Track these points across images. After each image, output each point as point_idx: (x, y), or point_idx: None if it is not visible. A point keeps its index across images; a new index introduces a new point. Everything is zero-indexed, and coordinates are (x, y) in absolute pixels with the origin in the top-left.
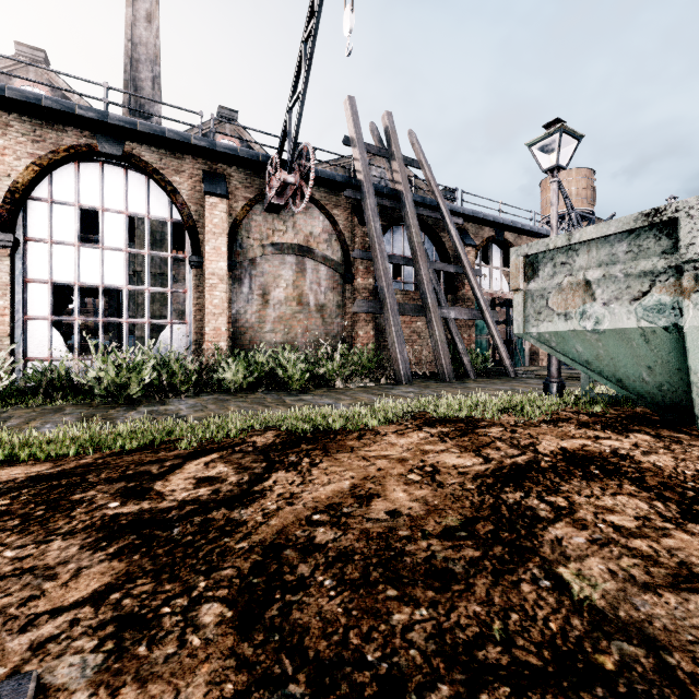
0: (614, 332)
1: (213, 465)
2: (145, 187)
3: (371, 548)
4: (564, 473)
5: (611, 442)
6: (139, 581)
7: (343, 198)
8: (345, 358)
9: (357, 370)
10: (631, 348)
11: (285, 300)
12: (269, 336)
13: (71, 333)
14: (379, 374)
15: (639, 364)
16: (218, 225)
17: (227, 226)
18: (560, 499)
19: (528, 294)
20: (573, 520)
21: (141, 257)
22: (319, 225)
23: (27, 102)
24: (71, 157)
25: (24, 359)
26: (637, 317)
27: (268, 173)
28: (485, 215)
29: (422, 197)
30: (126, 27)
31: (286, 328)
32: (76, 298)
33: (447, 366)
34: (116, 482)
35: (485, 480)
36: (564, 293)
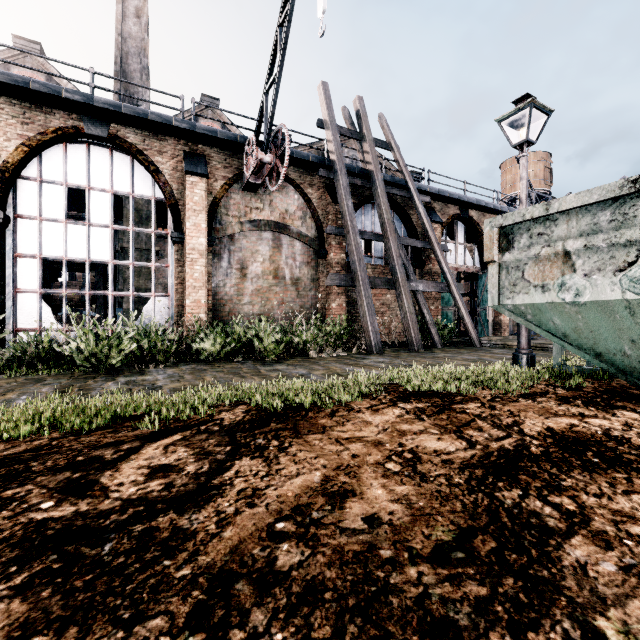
0: (596, 304)
1: (173, 449)
2: (130, 167)
3: (346, 580)
4: (560, 462)
5: (599, 422)
6: (35, 639)
7: (317, 177)
8: (319, 329)
9: (330, 340)
10: (614, 321)
11: (262, 274)
12: (247, 308)
13: (60, 305)
14: (351, 343)
15: (621, 337)
16: (199, 203)
17: (207, 204)
18: (566, 500)
19: (502, 266)
20: (591, 533)
21: (128, 234)
22: (294, 203)
23: (16, 85)
24: (59, 139)
25: (14, 330)
26: (622, 288)
27: (245, 153)
28: (451, 194)
29: (391, 176)
30: (116, 22)
31: (263, 300)
32: (64, 272)
33: (415, 336)
34: (60, 471)
35: (473, 471)
36: (541, 264)
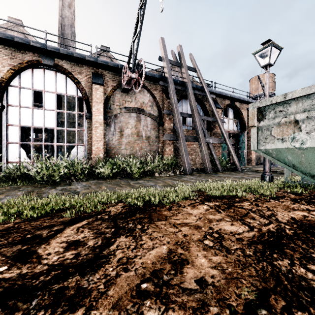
0: (313, 148)
1: (81, 230)
2: (64, 80)
3: None
4: (306, 240)
5: None
6: None
7: (158, 85)
8: (159, 162)
9: (165, 168)
10: None
11: (131, 134)
12: (123, 151)
13: (30, 150)
14: (175, 169)
15: None
16: (99, 98)
17: (103, 99)
18: None
19: (259, 128)
20: None
21: (64, 114)
22: (147, 98)
23: (7, 39)
24: (29, 66)
25: (7, 162)
26: None
27: (122, 73)
28: (226, 94)
29: (196, 85)
30: (59, 10)
31: (131, 147)
32: (32, 133)
33: (208, 165)
34: (15, 245)
35: (256, 246)
36: (281, 127)
